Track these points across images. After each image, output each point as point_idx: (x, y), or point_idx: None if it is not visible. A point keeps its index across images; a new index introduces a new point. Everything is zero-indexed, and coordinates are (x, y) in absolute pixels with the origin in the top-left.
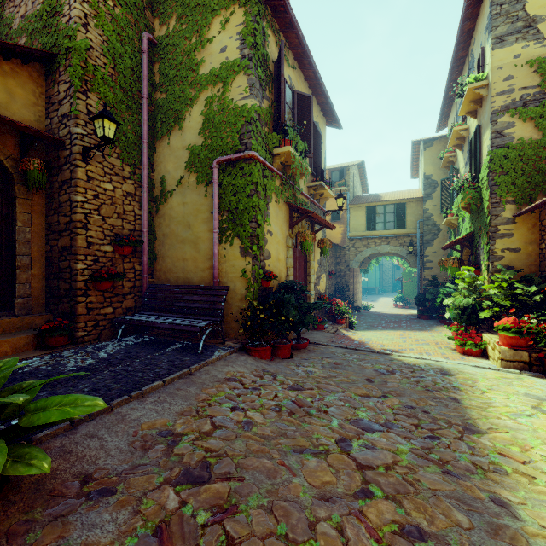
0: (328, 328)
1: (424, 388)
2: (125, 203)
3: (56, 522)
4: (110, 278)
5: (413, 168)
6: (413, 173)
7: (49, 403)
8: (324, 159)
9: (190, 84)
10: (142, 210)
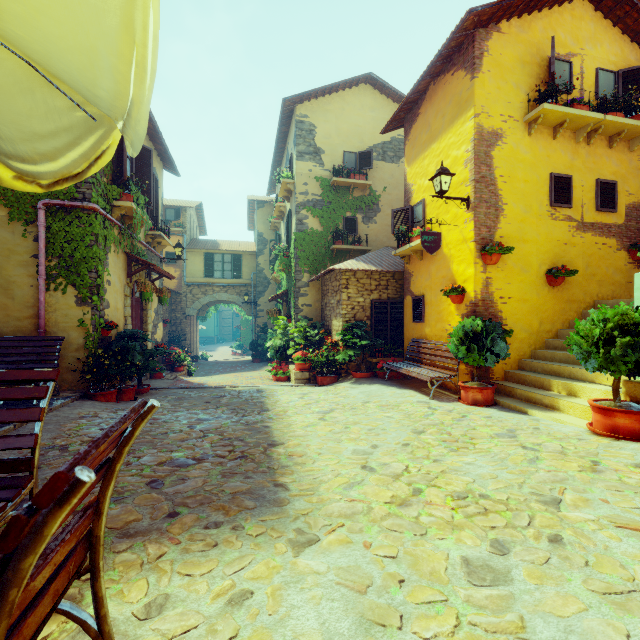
0: (167, 376)
1: (244, 400)
2: None
3: None
4: None
5: (249, 220)
6: (250, 225)
7: None
8: (161, 205)
9: None
10: None
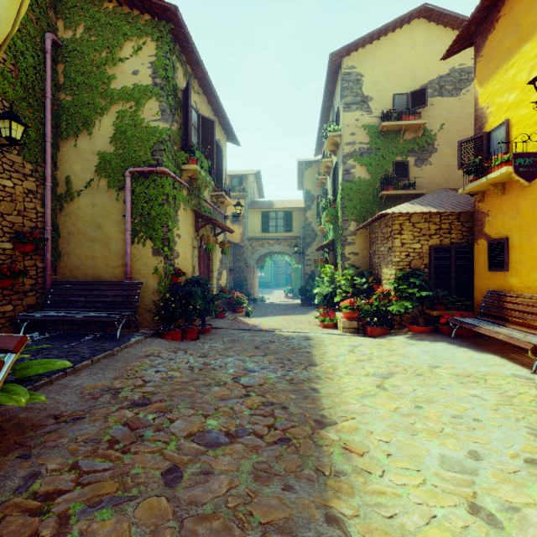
0: (229, 316)
1: (292, 348)
2: (26, 200)
3: (51, 433)
4: (12, 276)
5: (299, 182)
6: (299, 186)
7: (31, 364)
8: (225, 171)
9: (101, 94)
10: (44, 207)
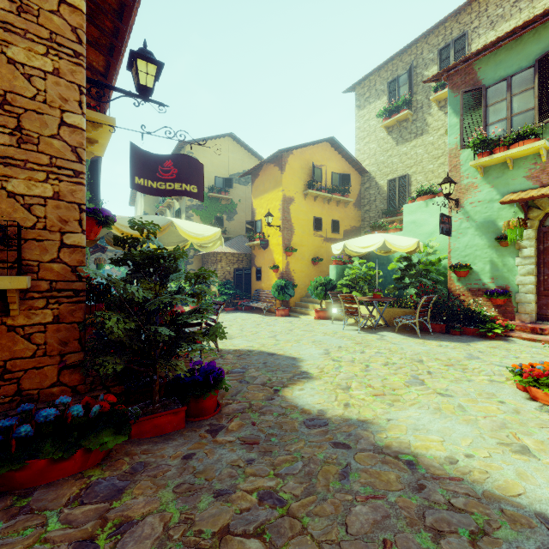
0: None
1: None
2: None
3: None
4: None
5: (132, 199)
6: (131, 202)
7: None
8: None
9: None
10: None
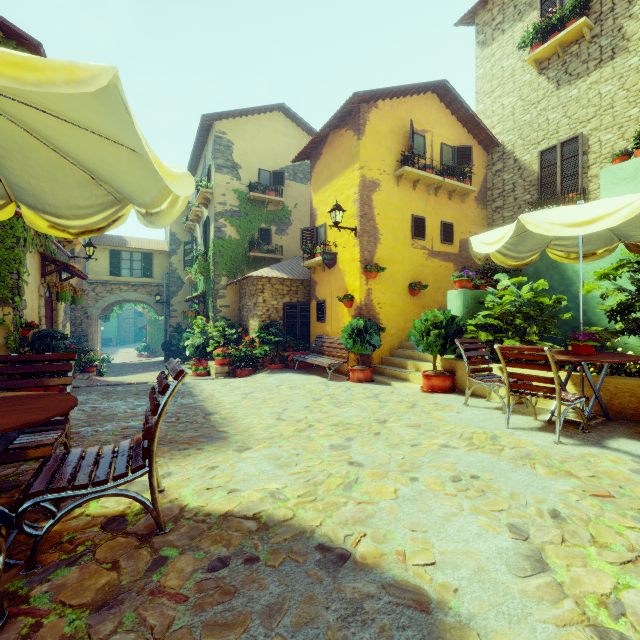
0: (79, 376)
1: None
2: None
3: None
4: None
5: None
6: None
7: None
8: None
9: None
10: None
